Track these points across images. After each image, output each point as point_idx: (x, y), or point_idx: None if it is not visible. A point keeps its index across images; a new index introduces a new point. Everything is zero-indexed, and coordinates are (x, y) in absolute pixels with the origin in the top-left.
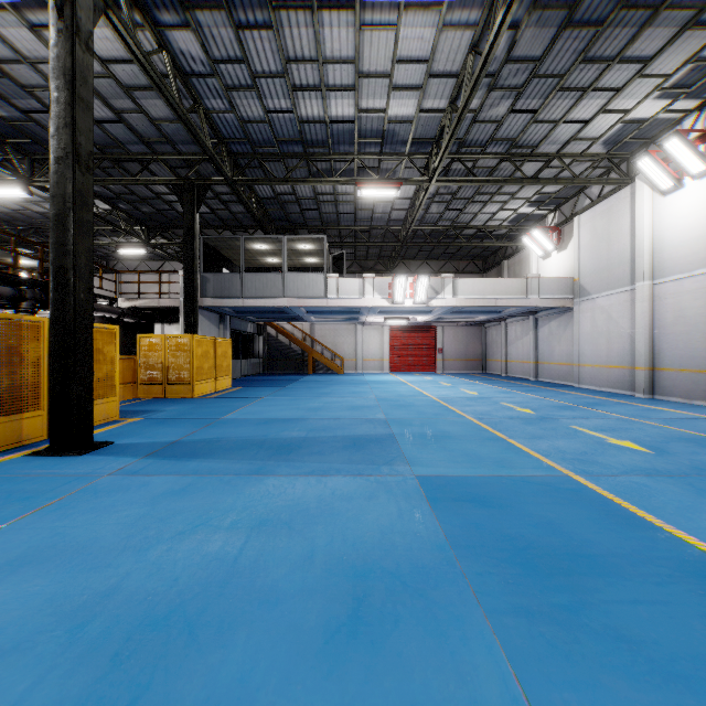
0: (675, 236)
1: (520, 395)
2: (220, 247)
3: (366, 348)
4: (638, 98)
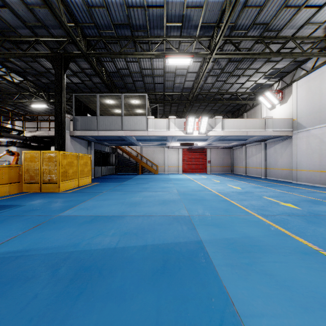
0: None
1: (269, 190)
2: (86, 102)
3: (170, 160)
4: None
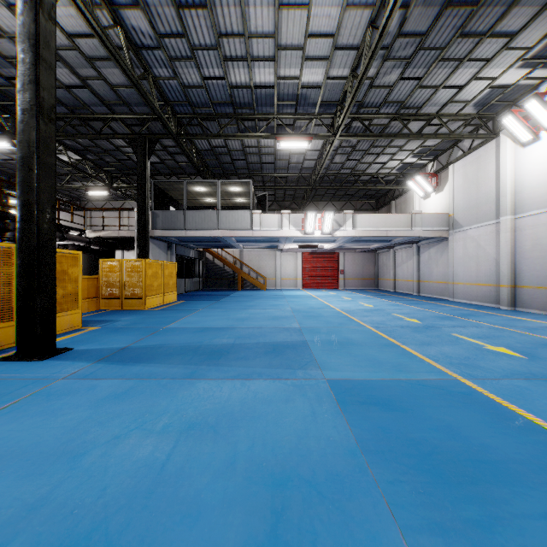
0: (533, 179)
1: (407, 307)
2: (167, 189)
3: (284, 269)
4: (503, 67)
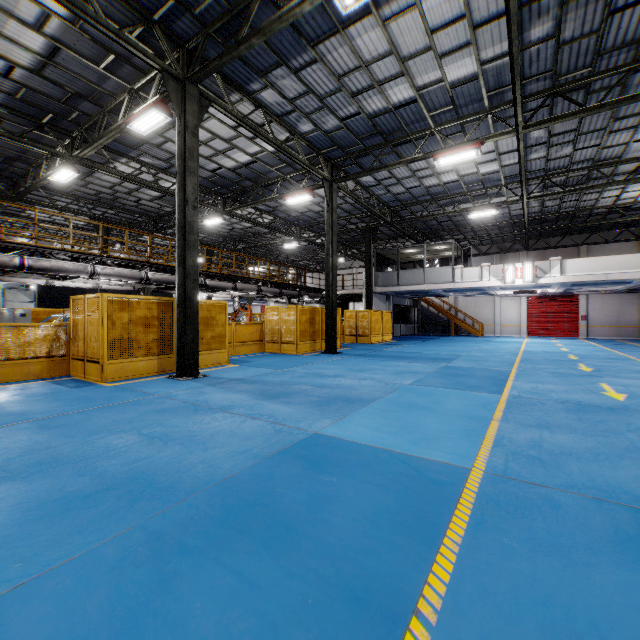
0: None
1: (605, 352)
2: (385, 254)
3: (504, 315)
4: None
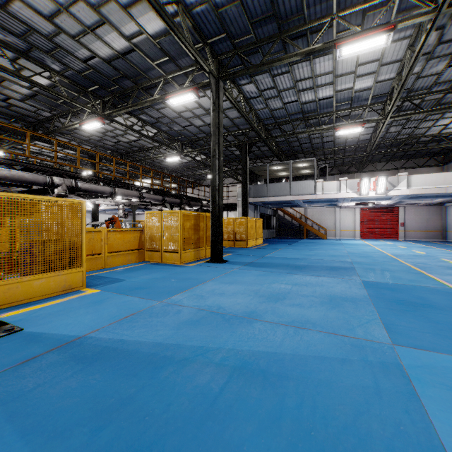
0: None
1: None
2: (255, 170)
3: (342, 222)
4: None
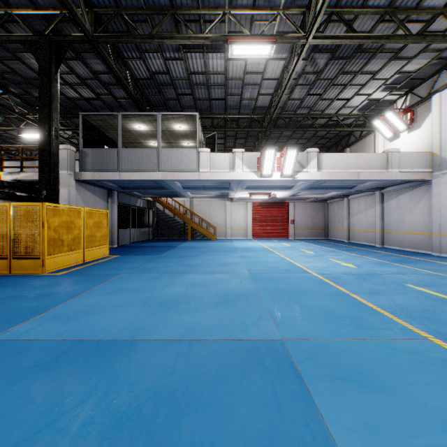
0: None
1: (405, 269)
2: (103, 128)
3: (234, 219)
4: None
